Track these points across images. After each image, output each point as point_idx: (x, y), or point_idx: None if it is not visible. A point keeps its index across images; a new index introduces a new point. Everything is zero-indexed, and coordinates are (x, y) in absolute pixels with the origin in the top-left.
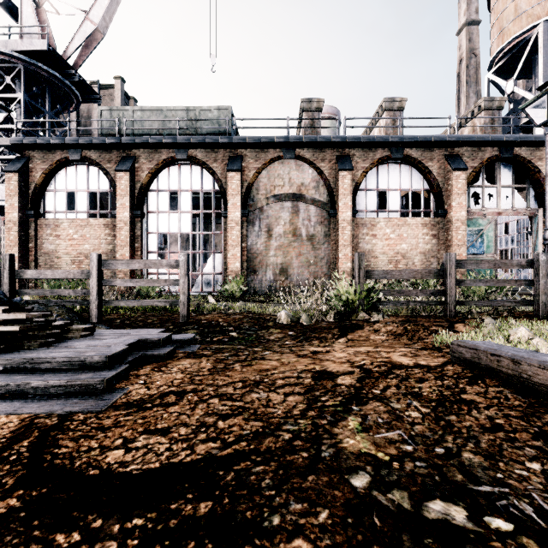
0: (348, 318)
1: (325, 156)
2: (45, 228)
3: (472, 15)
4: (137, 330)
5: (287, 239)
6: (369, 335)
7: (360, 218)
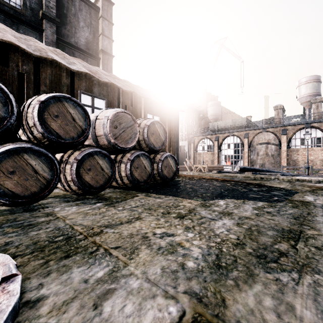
0: None
1: (277, 130)
2: (198, 154)
3: None
4: None
5: (263, 156)
6: None
7: (292, 148)
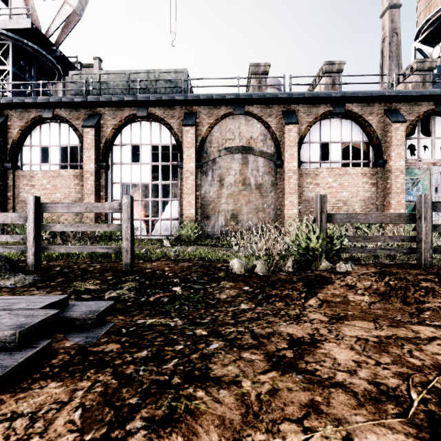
0: (308, 267)
1: (272, 111)
2: (22, 178)
3: (394, 0)
4: (17, 301)
5: (237, 188)
6: (345, 293)
7: (305, 168)
